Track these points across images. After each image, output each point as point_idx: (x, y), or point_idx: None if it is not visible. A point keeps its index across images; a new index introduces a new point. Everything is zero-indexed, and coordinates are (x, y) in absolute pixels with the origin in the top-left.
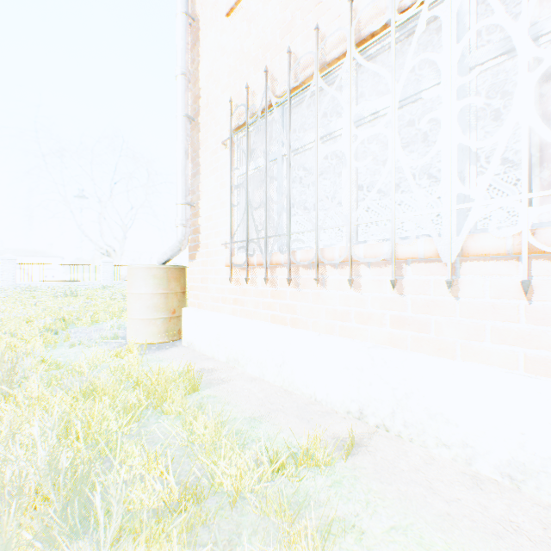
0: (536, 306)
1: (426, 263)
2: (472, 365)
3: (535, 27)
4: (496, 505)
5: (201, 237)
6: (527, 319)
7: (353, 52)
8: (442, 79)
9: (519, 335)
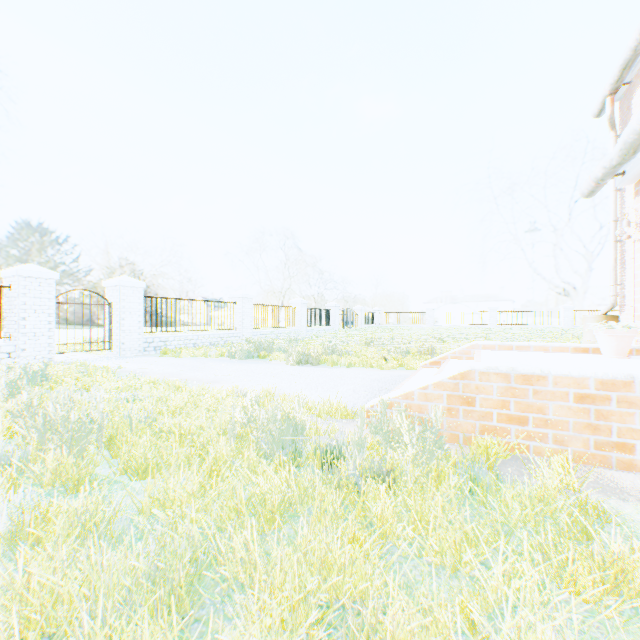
0: None
1: None
2: None
3: None
4: None
5: (624, 300)
6: None
7: None
8: None
9: None
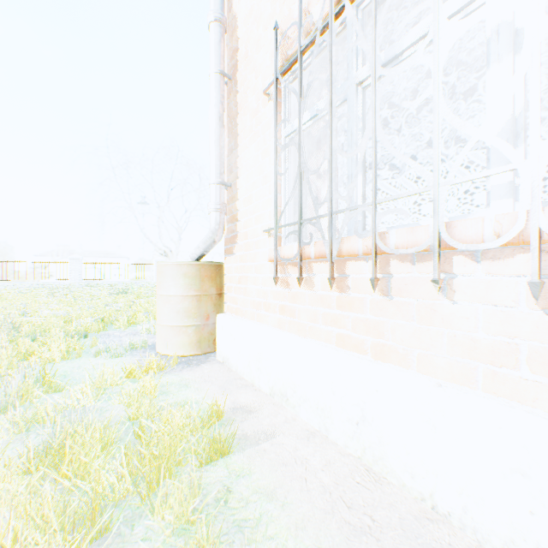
0: None
1: None
2: None
3: None
4: None
5: (238, 225)
6: None
7: None
8: None
9: None
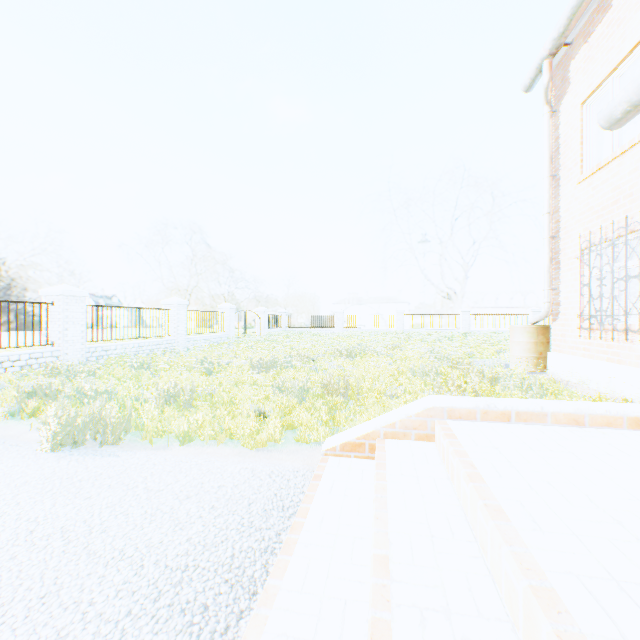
0: None
1: None
2: None
3: None
4: None
5: (559, 308)
6: None
7: None
8: None
9: None
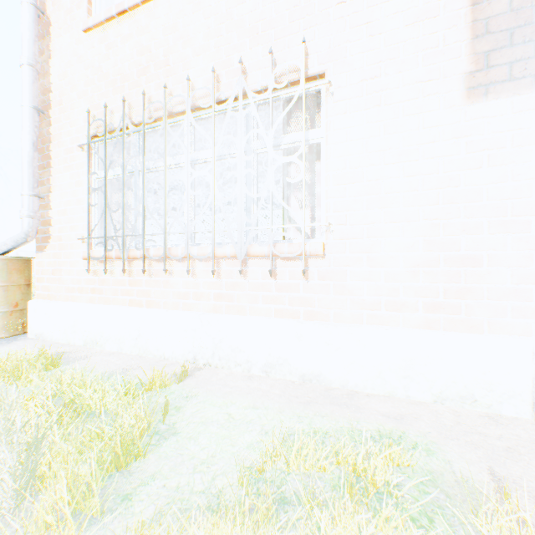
0: (279, 283)
1: (233, 260)
2: (252, 317)
3: (279, 140)
4: (255, 384)
5: (52, 229)
6: (275, 290)
7: (190, 116)
8: (238, 154)
9: (272, 298)
